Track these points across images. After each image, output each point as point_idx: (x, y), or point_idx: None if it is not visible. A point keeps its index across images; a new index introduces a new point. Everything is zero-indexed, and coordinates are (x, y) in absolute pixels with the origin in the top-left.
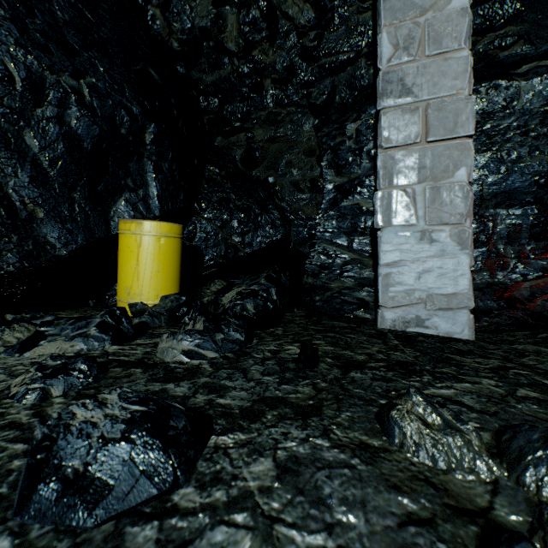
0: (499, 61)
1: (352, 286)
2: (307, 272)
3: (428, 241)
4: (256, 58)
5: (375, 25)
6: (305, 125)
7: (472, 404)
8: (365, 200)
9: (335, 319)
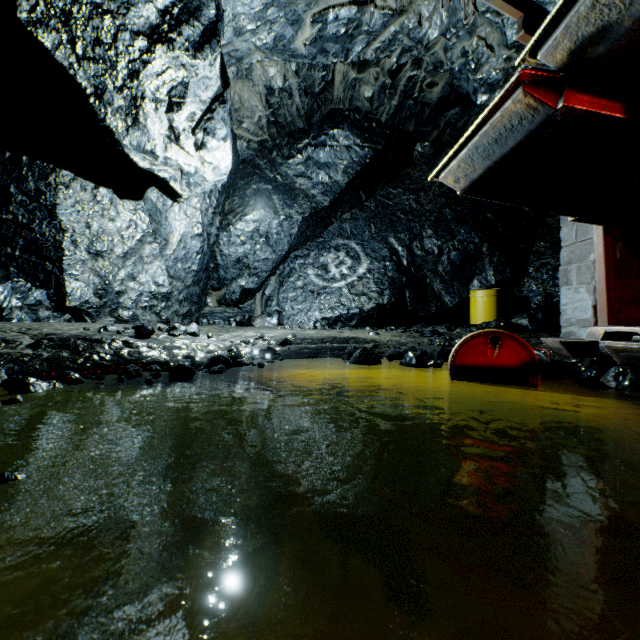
0: None
1: None
2: None
3: (576, 293)
4: None
5: None
6: None
7: None
8: None
9: (550, 334)
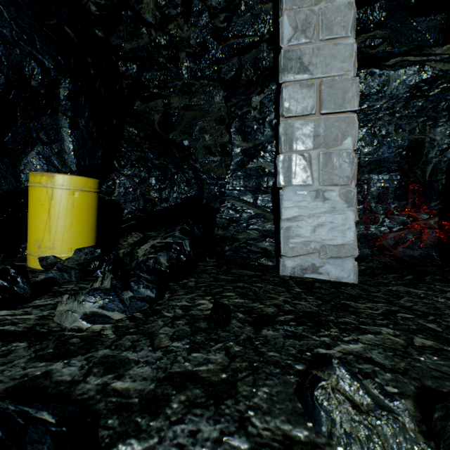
0: (372, 55)
1: (256, 237)
2: (218, 225)
3: (322, 199)
4: (172, 32)
5: (275, 15)
6: (216, 97)
7: (382, 361)
8: (267, 163)
9: (243, 268)
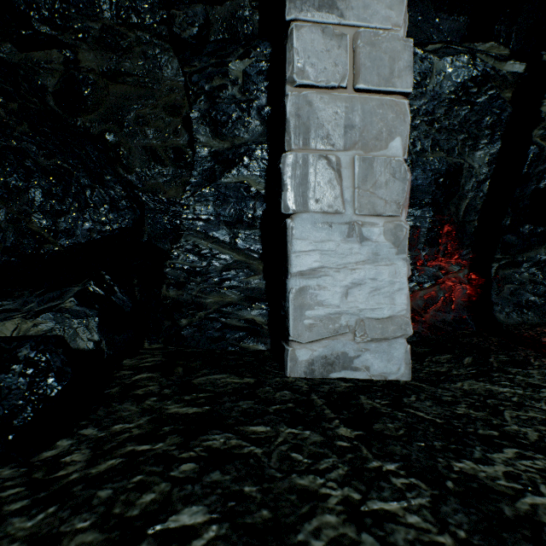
0: None
1: (237, 301)
2: (168, 280)
3: (358, 239)
4: None
5: None
6: (166, 68)
7: None
8: (254, 178)
9: (216, 366)
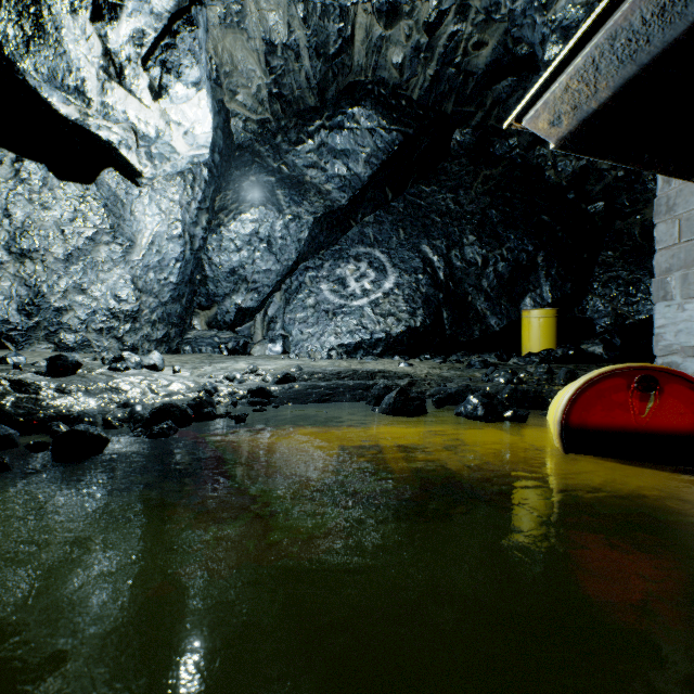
0: None
1: None
2: None
3: (681, 311)
4: None
5: None
6: None
7: None
8: None
9: None
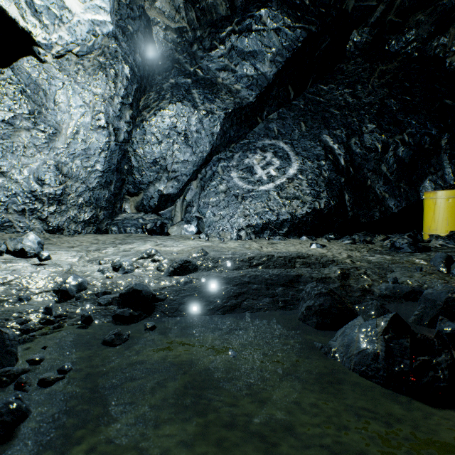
0: None
1: None
2: None
3: None
4: None
5: None
6: None
7: None
8: None
9: None
